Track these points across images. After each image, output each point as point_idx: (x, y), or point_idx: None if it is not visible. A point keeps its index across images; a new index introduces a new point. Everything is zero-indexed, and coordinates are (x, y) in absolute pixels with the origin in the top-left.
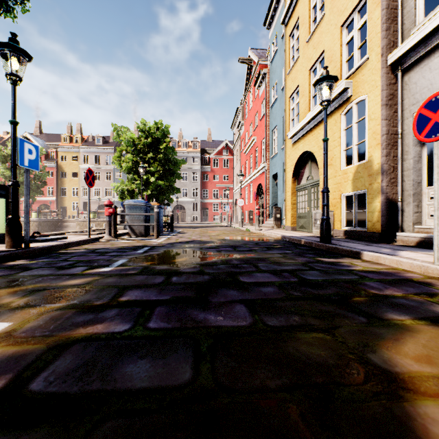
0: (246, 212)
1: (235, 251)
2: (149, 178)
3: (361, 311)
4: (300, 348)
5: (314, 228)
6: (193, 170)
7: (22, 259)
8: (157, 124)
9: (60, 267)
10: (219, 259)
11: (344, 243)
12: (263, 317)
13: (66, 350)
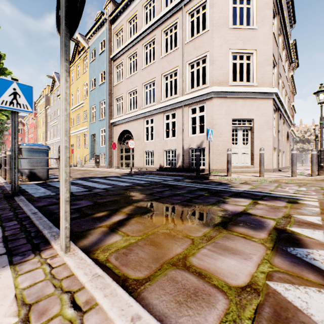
0: None
1: None
2: None
3: None
4: None
5: None
6: None
7: None
8: None
9: None
10: None
11: None
12: None
13: None
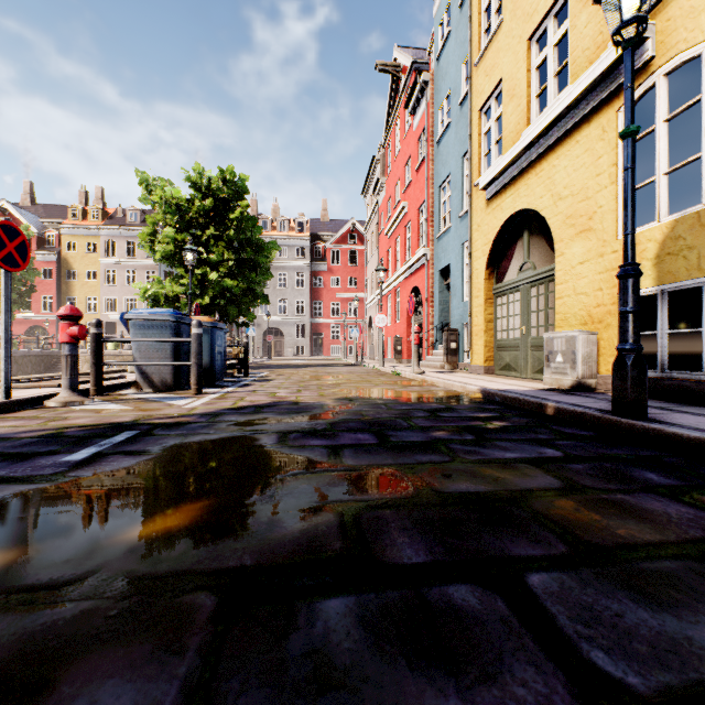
0: (389, 340)
1: (386, 450)
2: (207, 274)
3: None
4: None
5: (548, 372)
6: (298, 269)
7: None
8: (224, 173)
9: None
10: (333, 516)
11: (678, 415)
12: None
13: None
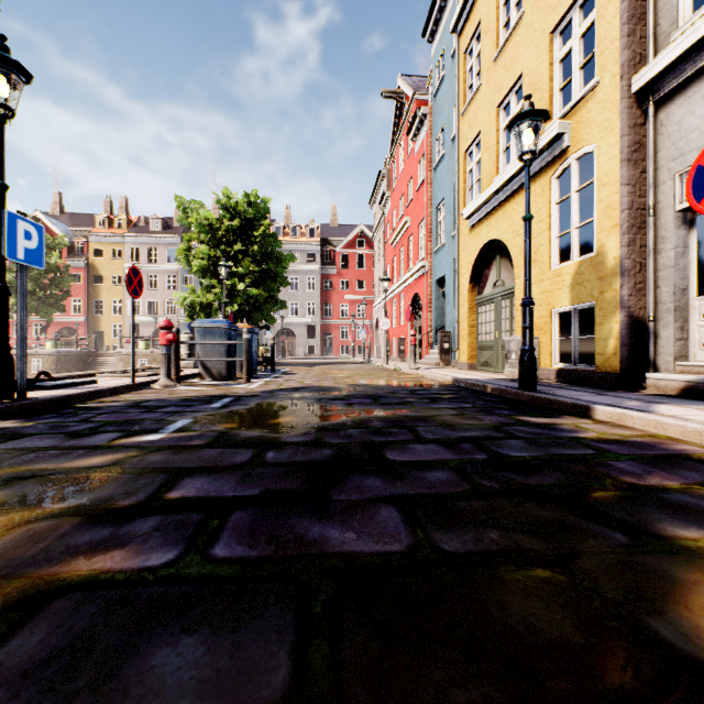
0: (394, 341)
1: (377, 404)
2: (235, 285)
3: (614, 520)
4: (511, 604)
5: (506, 366)
6: (309, 272)
7: (12, 419)
8: (249, 197)
9: (72, 433)
10: (350, 419)
11: (559, 390)
12: (431, 534)
13: (40, 612)
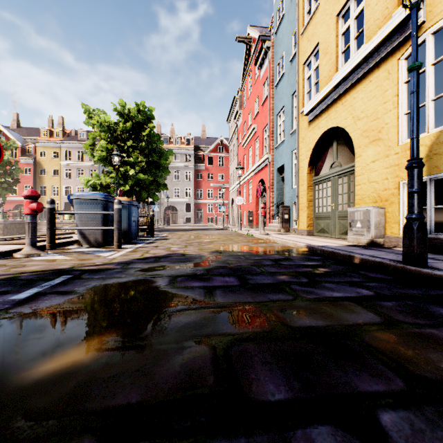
0: (244, 213)
1: (246, 290)
2: (127, 171)
3: None
4: None
5: (350, 234)
6: (186, 168)
7: None
8: (138, 106)
9: None
10: (207, 349)
11: None
12: None
13: None
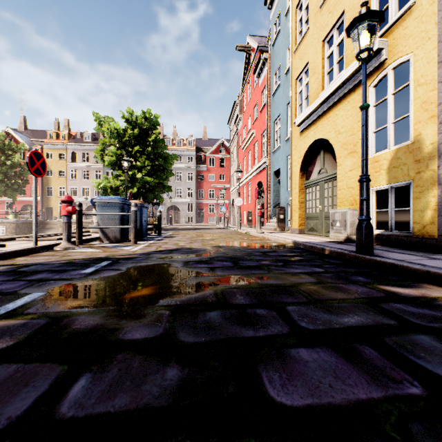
0: (244, 213)
1: (237, 269)
2: (135, 174)
3: None
4: None
5: (332, 232)
6: (188, 169)
7: None
8: (145, 114)
9: None
10: (212, 291)
11: (390, 253)
12: None
13: None
